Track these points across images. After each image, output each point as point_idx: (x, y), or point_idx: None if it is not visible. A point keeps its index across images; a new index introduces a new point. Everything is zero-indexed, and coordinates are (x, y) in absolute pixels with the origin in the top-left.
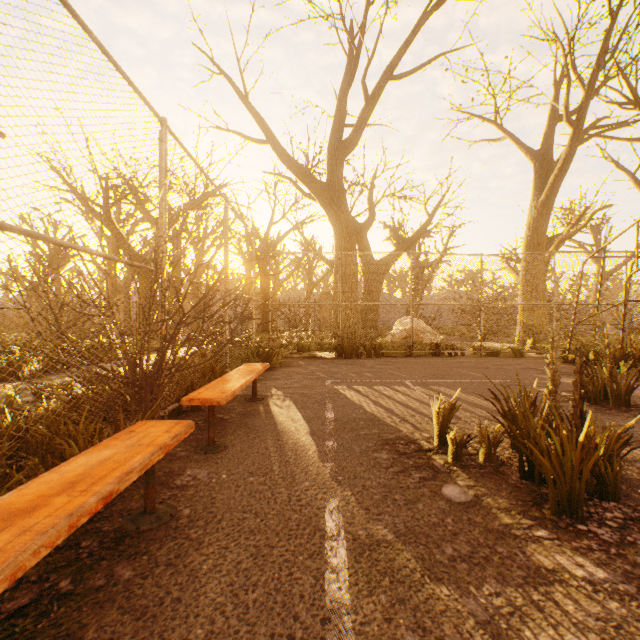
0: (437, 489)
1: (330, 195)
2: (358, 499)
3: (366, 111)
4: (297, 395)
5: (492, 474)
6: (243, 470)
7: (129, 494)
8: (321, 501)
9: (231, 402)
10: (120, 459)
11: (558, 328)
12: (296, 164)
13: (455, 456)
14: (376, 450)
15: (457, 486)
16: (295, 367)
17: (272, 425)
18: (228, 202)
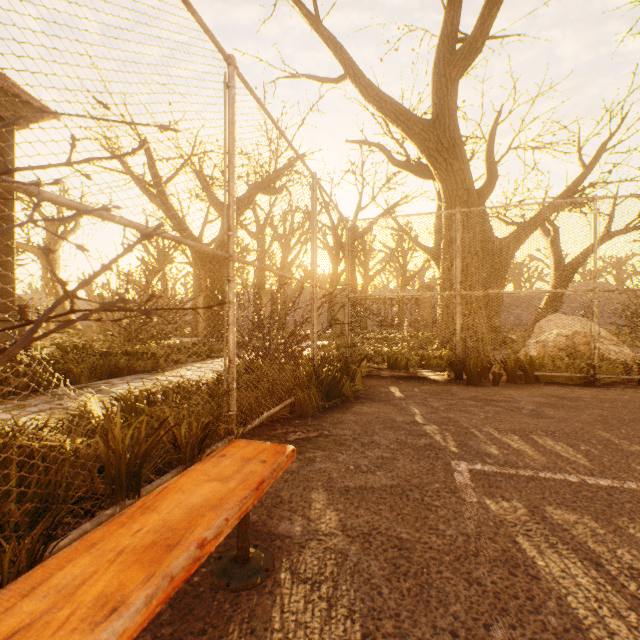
0: None
1: (436, 136)
2: None
3: None
4: (379, 556)
5: None
6: None
7: None
8: None
9: None
10: None
11: None
12: (386, 98)
13: None
14: None
15: None
16: (382, 403)
17: None
18: (233, 67)
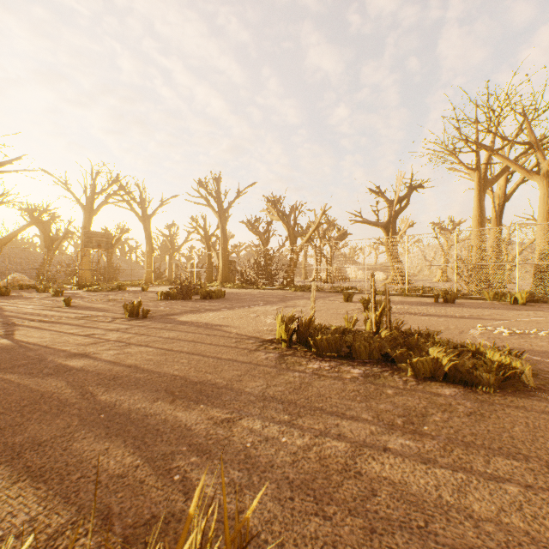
0: None
1: None
2: None
3: None
4: None
5: None
6: None
7: None
8: None
9: None
10: None
11: None
12: None
13: None
14: None
15: None
16: None
17: None
18: None
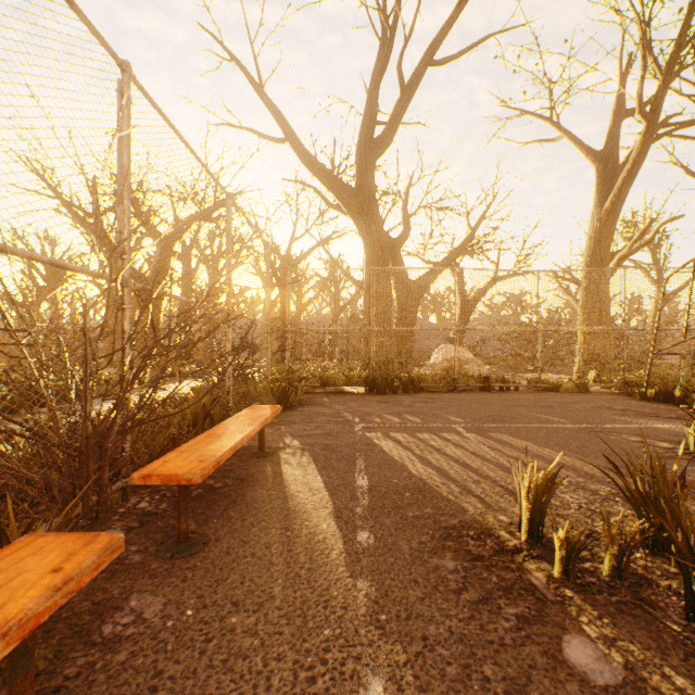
0: (554, 648)
1: (359, 202)
2: (419, 678)
3: (402, 103)
4: (318, 447)
5: (635, 607)
6: (223, 597)
7: None
8: (352, 684)
9: (230, 459)
10: None
11: None
12: (320, 166)
13: (564, 568)
14: (435, 550)
15: (587, 639)
16: (317, 406)
17: (280, 499)
18: (231, 199)
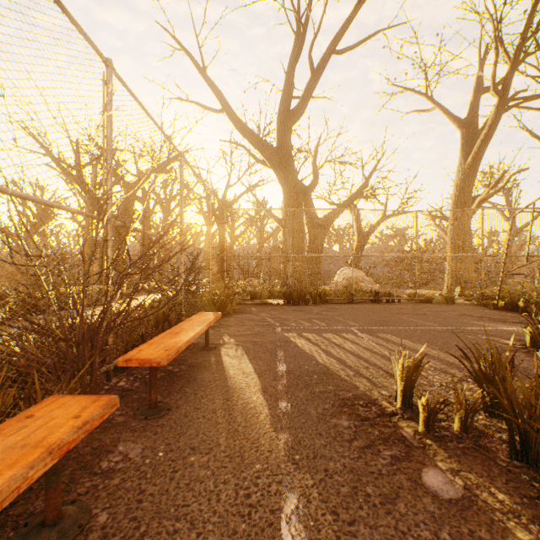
0: (416, 476)
1: (279, 158)
2: (322, 494)
3: (312, 82)
4: (249, 343)
5: (474, 451)
6: (184, 444)
7: (39, 485)
8: (275, 498)
9: (183, 352)
10: None
11: None
12: (249, 131)
13: (426, 425)
14: (334, 414)
15: (439, 471)
16: (248, 313)
17: (222, 380)
18: (183, 157)
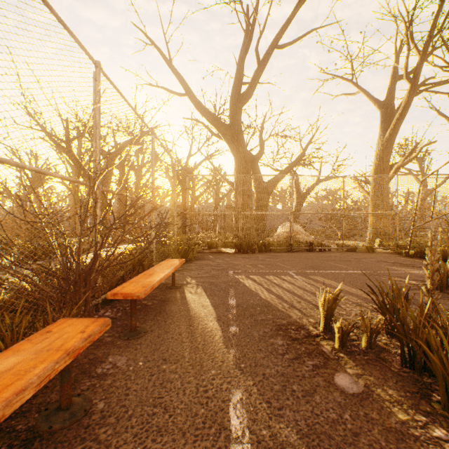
0: (330, 378)
1: (232, 133)
2: (260, 390)
3: (258, 71)
4: (207, 283)
5: (375, 361)
6: (158, 357)
7: (52, 384)
8: (226, 392)
9: (155, 290)
10: (20, 370)
11: (436, 233)
12: (207, 111)
13: (341, 343)
14: (272, 336)
15: (347, 375)
16: (206, 260)
17: (186, 311)
18: (154, 135)
